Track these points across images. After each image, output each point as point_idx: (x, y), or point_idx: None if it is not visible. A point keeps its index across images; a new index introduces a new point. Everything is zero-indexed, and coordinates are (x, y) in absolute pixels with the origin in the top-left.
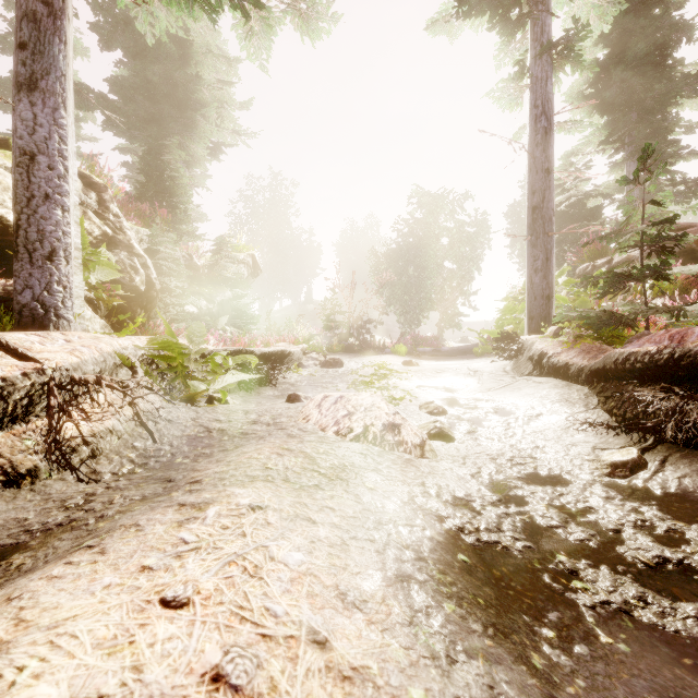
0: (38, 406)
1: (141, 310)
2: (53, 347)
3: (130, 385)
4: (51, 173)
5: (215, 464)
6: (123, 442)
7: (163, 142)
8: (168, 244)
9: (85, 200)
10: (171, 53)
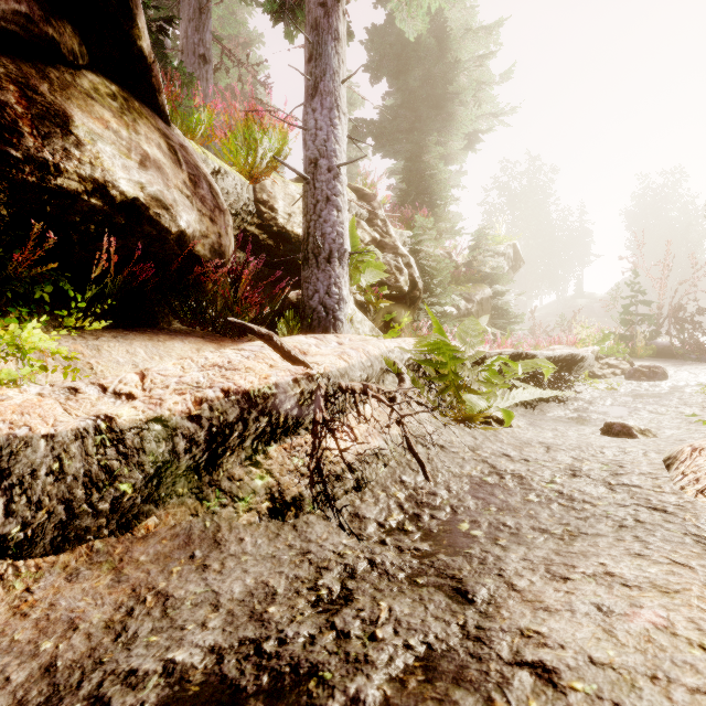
0: (307, 417)
1: (404, 311)
2: (326, 350)
3: (396, 396)
4: (328, 175)
5: (548, 582)
6: (390, 471)
7: (422, 143)
8: (428, 244)
9: (358, 211)
10: (430, 49)
